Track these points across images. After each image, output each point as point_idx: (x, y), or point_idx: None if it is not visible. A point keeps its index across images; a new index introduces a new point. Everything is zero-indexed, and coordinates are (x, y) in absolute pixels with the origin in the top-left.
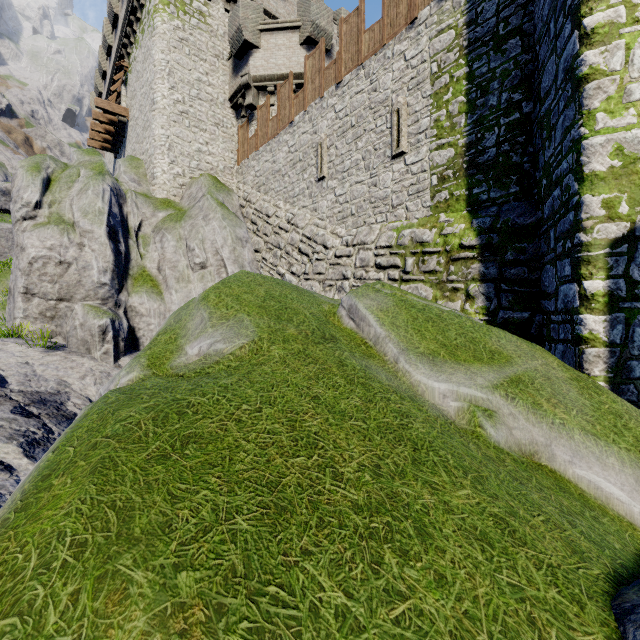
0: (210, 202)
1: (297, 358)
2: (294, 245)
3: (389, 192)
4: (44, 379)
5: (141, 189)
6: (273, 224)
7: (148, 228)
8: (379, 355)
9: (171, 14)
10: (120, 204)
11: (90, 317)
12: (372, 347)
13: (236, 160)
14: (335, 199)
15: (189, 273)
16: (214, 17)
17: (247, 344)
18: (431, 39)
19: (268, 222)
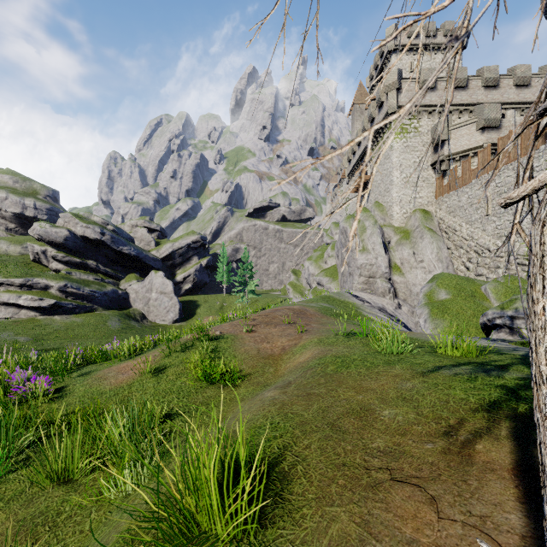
0: (423, 229)
1: (463, 300)
2: (471, 248)
3: (524, 228)
4: (378, 303)
5: (386, 222)
6: (458, 235)
7: (393, 243)
8: (489, 301)
9: (400, 137)
10: (382, 235)
11: (383, 284)
12: (488, 299)
13: (434, 196)
14: (495, 227)
15: (415, 265)
16: (422, 126)
17: (452, 296)
18: (545, 161)
19: (455, 234)
